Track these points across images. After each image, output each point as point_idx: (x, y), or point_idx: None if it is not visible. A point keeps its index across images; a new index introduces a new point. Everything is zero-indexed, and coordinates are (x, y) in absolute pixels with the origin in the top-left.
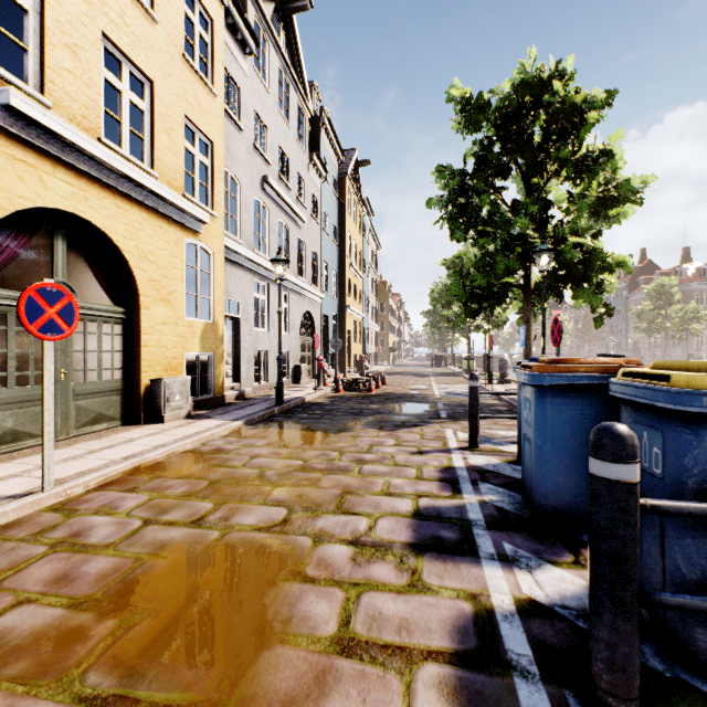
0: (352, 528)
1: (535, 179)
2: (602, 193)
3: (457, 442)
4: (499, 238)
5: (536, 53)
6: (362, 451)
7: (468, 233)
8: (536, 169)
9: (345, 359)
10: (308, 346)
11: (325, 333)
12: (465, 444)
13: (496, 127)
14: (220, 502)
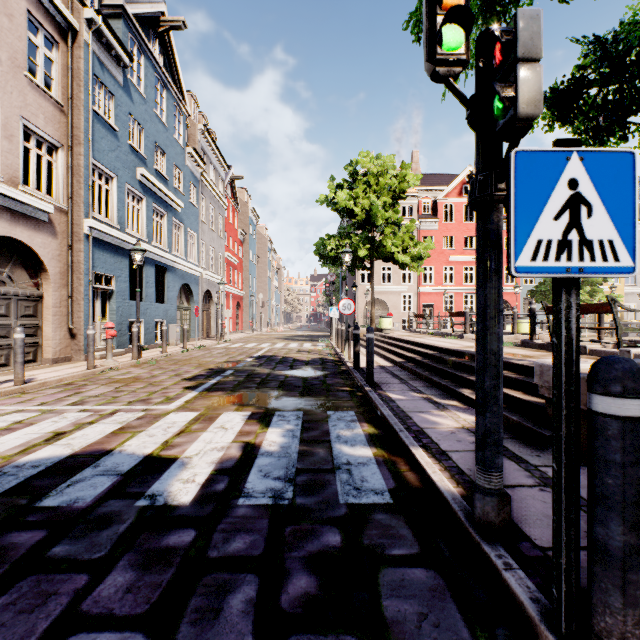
0: None
1: None
2: None
3: None
4: None
5: None
6: None
7: None
8: None
9: None
10: None
11: None
12: None
13: None
14: None
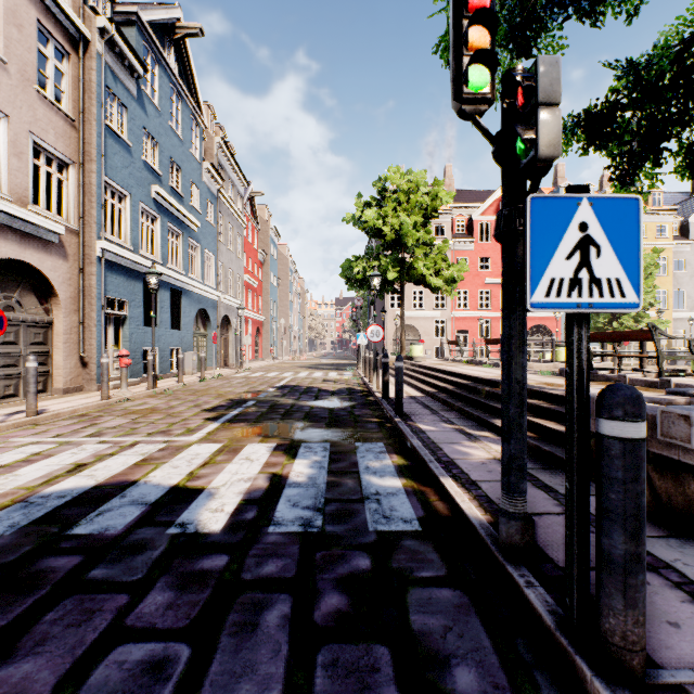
0: None
1: None
2: None
3: None
4: None
5: None
6: None
7: None
8: None
9: None
10: None
11: None
12: None
13: None
14: None
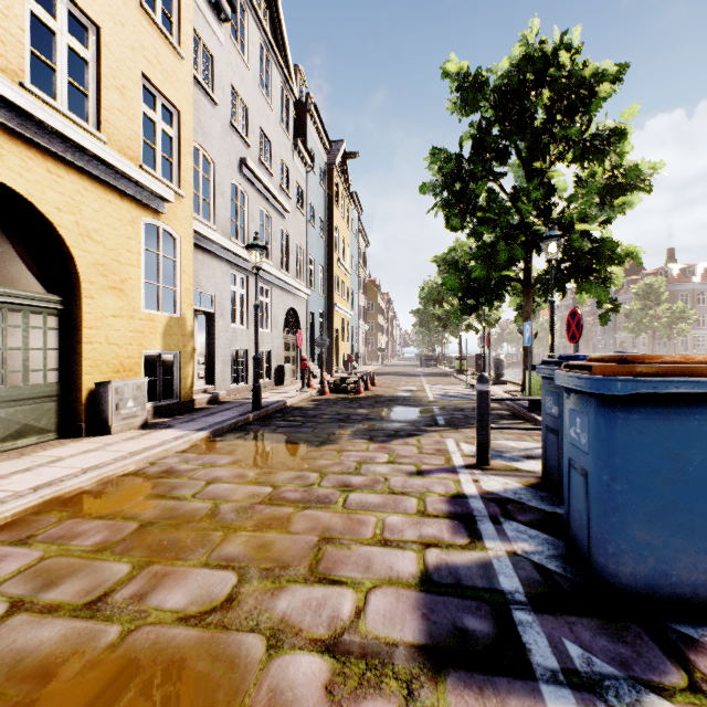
0: (331, 613)
1: (537, 163)
2: (608, 180)
3: (463, 457)
4: (500, 225)
5: (539, 26)
6: (349, 471)
7: (466, 221)
8: (538, 153)
9: (332, 359)
10: (293, 345)
11: (311, 331)
12: (473, 460)
13: (494, 108)
14: (142, 561)
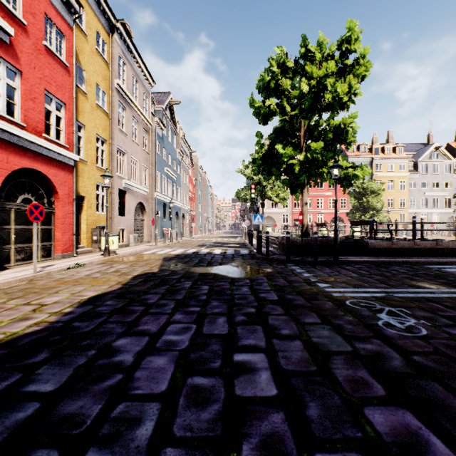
0: None
1: None
2: None
3: None
4: None
5: None
6: None
7: None
8: None
9: None
10: None
11: None
12: None
13: None
14: None
